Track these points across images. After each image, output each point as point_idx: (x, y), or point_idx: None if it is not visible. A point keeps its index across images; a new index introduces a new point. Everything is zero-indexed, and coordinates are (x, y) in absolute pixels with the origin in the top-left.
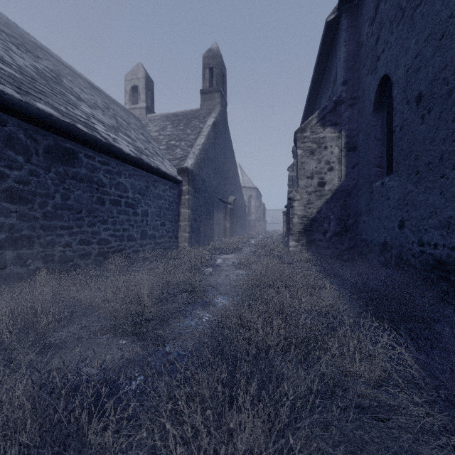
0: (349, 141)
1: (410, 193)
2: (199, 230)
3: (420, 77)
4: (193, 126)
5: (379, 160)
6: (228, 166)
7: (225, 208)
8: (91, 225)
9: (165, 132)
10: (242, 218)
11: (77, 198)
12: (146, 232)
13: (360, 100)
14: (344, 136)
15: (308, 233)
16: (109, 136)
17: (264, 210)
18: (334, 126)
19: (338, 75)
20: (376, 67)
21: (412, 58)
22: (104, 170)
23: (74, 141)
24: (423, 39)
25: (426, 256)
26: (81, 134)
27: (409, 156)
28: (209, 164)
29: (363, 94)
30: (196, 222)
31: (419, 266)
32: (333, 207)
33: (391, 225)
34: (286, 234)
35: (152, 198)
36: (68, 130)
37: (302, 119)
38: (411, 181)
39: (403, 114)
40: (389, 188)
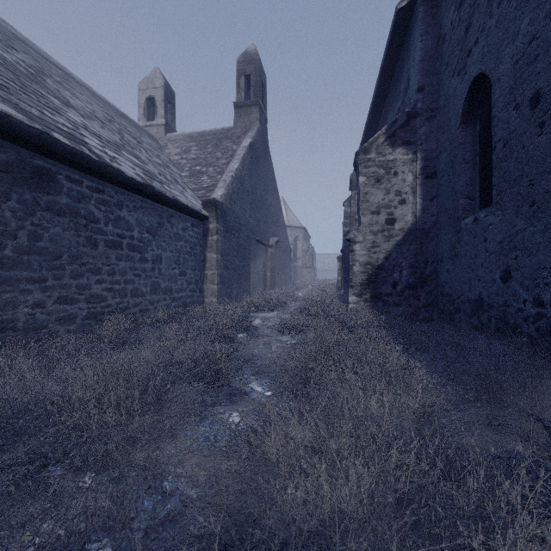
0: (426, 166)
1: (521, 232)
2: (231, 281)
3: (537, 69)
4: (225, 148)
5: (469, 189)
6: (269, 199)
7: (265, 252)
8: (76, 275)
9: (188, 155)
10: (287, 265)
11: (54, 238)
12: (158, 284)
13: (442, 111)
14: (420, 159)
15: (374, 285)
16: (106, 153)
17: (314, 254)
18: (407, 146)
19: (411, 79)
20: (466, 64)
21: (524, 45)
22: (97, 199)
23: (49, 156)
24: (542, 15)
25: (548, 321)
26: (59, 147)
27: (518, 181)
28: (244, 196)
29: (446, 102)
30: (227, 270)
31: (536, 334)
32: (405, 251)
33: (489, 276)
34: (343, 285)
35: (167, 239)
36: (38, 140)
37: (362, 140)
38: (523, 216)
39: (509, 123)
40: (486, 226)
